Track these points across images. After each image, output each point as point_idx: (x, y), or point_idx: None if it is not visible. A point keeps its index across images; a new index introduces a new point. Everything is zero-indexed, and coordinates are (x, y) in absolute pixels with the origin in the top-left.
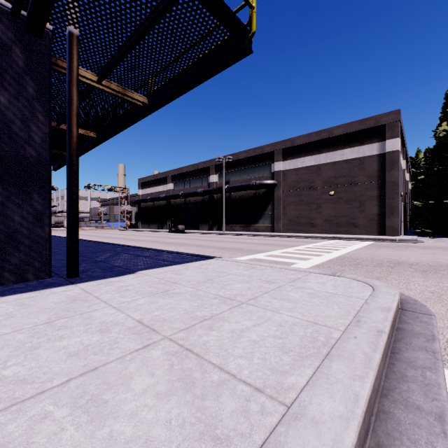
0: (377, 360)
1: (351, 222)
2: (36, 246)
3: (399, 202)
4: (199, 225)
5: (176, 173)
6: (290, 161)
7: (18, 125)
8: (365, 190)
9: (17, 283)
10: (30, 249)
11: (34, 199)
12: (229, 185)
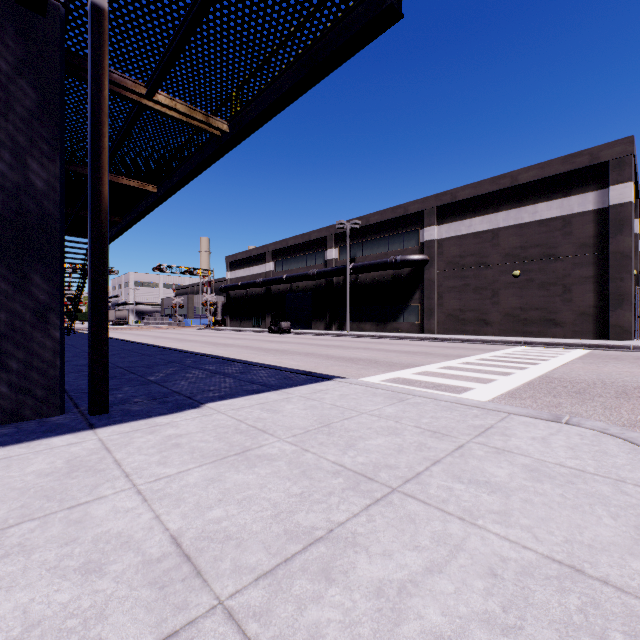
0: None
1: (549, 318)
2: (37, 361)
3: (632, 286)
4: (311, 323)
5: (278, 248)
6: (448, 225)
7: (7, 160)
8: (572, 267)
9: (4, 425)
10: (27, 367)
11: (34, 284)
12: (355, 264)
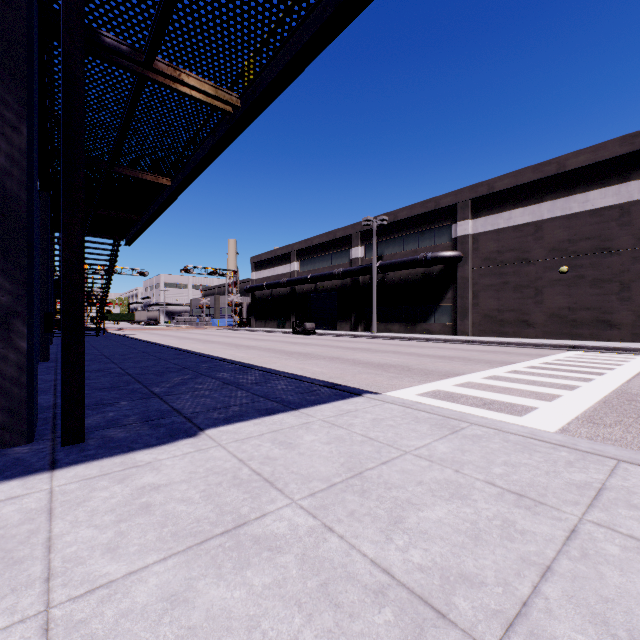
0: None
1: (603, 319)
2: None
3: None
4: (336, 323)
5: (302, 247)
6: (485, 218)
7: None
8: (631, 261)
9: None
10: None
11: None
12: (382, 262)
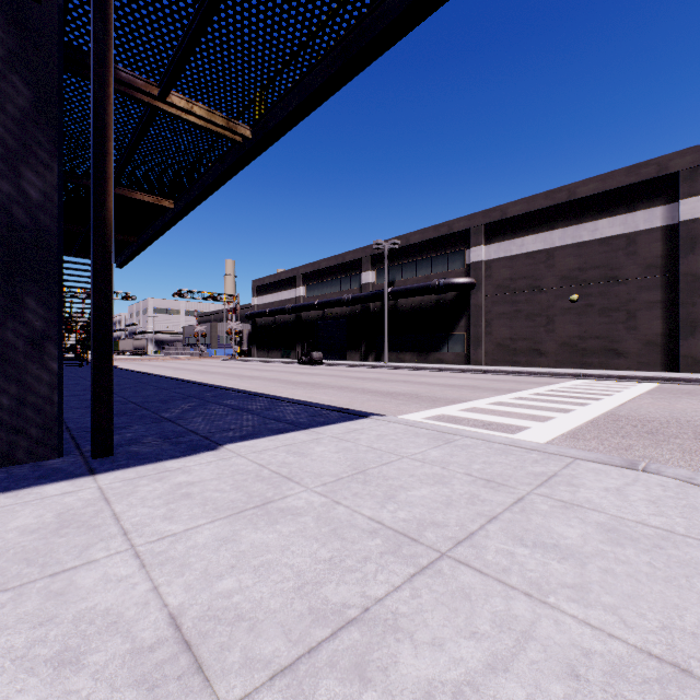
0: None
1: (611, 347)
2: (31, 396)
3: None
4: (345, 353)
5: (309, 271)
6: (498, 244)
7: None
8: (637, 290)
9: None
10: (20, 403)
11: (29, 309)
12: (394, 288)
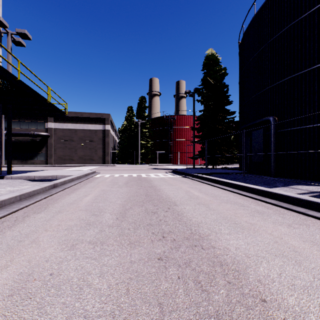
0: (90, 172)
1: (92, 158)
2: None
3: (110, 151)
4: None
5: None
6: (59, 123)
7: None
8: (97, 144)
9: None
10: None
11: None
12: None
